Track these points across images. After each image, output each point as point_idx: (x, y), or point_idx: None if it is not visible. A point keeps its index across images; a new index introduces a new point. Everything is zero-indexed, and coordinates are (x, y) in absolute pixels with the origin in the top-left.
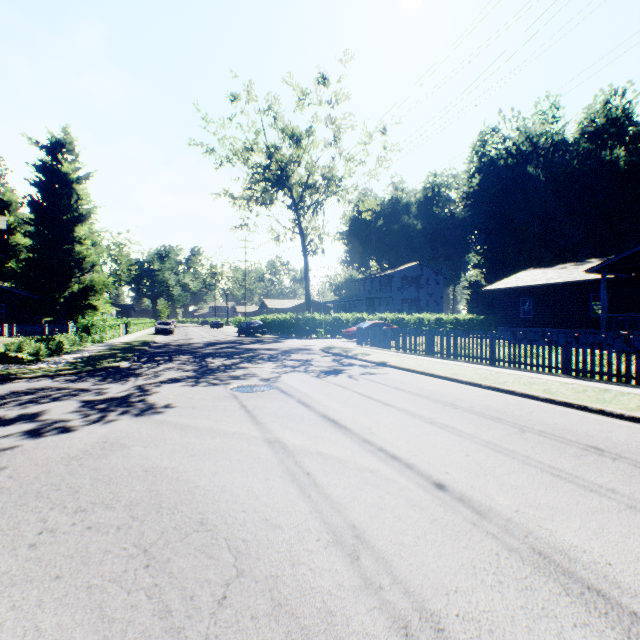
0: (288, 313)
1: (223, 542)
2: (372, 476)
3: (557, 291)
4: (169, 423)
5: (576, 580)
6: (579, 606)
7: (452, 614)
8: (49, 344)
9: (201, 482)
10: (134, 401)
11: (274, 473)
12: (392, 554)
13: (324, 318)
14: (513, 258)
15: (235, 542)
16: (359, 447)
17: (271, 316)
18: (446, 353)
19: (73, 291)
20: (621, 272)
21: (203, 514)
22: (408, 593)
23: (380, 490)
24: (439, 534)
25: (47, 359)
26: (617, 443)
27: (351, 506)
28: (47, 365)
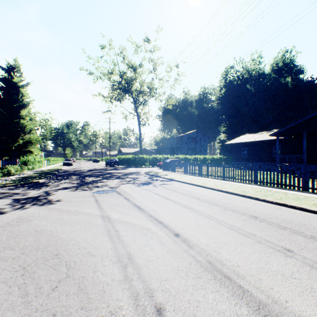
0: (131, 155)
1: (64, 263)
2: (147, 231)
3: (258, 144)
4: (56, 209)
5: (221, 273)
6: (217, 284)
7: (160, 289)
8: (3, 170)
9: (62, 236)
10: (41, 198)
11: (100, 231)
12: (142, 265)
13: (148, 157)
14: (240, 128)
15: (70, 263)
16: (146, 218)
17: (123, 156)
18: (203, 174)
19: (19, 143)
20: (286, 136)
21: (58, 251)
22: (143, 281)
23: (148, 237)
24: (168, 256)
25: (1, 178)
26: (265, 214)
27: (131, 245)
28: (0, 181)
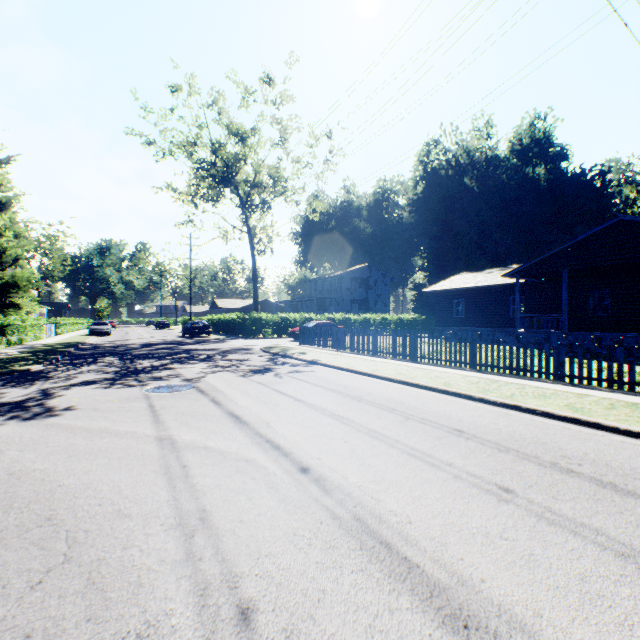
0: (236, 313)
1: (63, 534)
2: (246, 465)
3: (484, 293)
4: (60, 426)
5: (375, 537)
6: (365, 557)
7: (253, 574)
8: None
9: (68, 481)
10: (31, 405)
11: (150, 468)
12: (227, 530)
13: (272, 318)
14: (453, 262)
15: (76, 533)
16: (248, 440)
17: (219, 316)
18: (377, 351)
19: None
20: (532, 277)
21: (55, 510)
22: (223, 561)
23: (247, 477)
24: (279, 510)
25: None
26: (479, 425)
27: (211, 493)
28: None
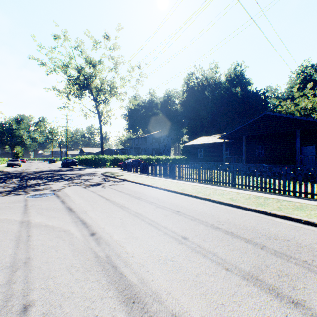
0: (91, 155)
1: None
2: (63, 233)
3: (211, 146)
4: None
5: (111, 264)
6: (102, 274)
7: (40, 288)
8: None
9: None
10: None
11: (9, 238)
12: (36, 267)
13: (110, 157)
14: (200, 131)
15: None
16: (71, 220)
17: (82, 156)
18: (158, 174)
19: None
20: (231, 139)
21: None
22: (26, 283)
23: (61, 239)
24: (70, 255)
25: None
26: (188, 209)
27: (37, 248)
28: None
